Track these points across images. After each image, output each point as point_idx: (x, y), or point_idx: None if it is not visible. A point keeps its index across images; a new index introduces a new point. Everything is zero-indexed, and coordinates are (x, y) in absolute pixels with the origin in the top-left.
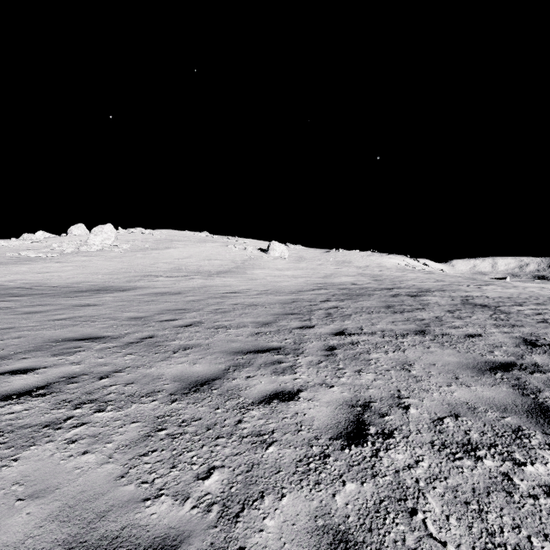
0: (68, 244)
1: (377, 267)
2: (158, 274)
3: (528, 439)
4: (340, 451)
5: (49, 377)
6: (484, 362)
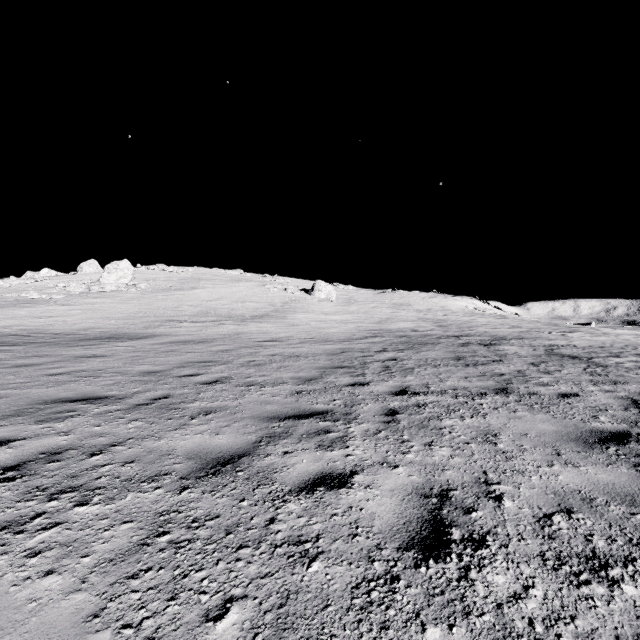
0: (76, 283)
1: (441, 311)
2: (182, 319)
3: None
4: (414, 570)
5: (25, 453)
6: (589, 431)
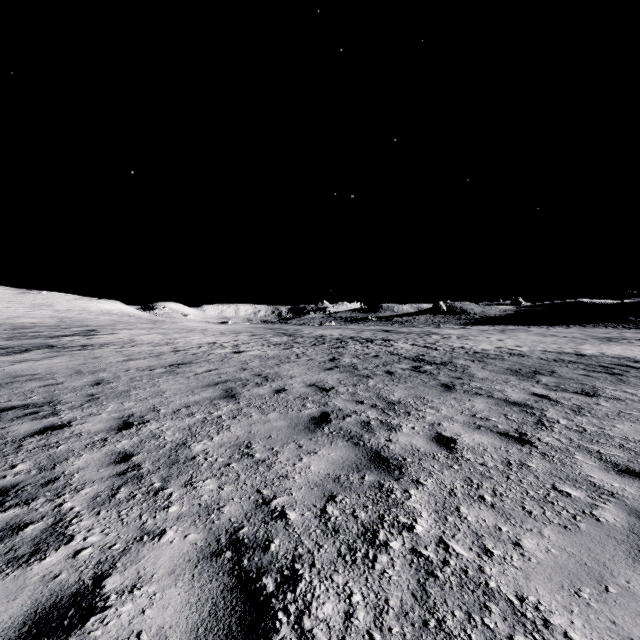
0: None
1: (80, 311)
2: None
3: (16, 340)
4: None
5: None
6: (35, 337)
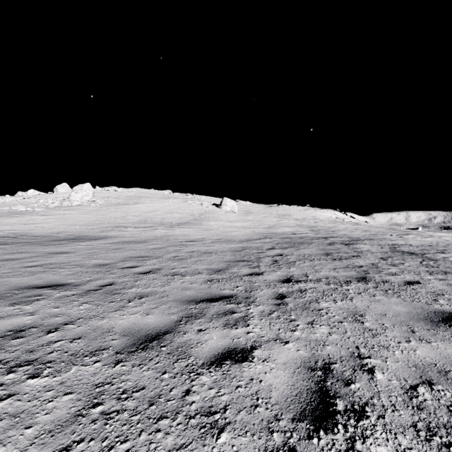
0: (53, 200)
1: (312, 219)
2: (127, 225)
3: None
4: (307, 441)
5: None
6: (433, 312)
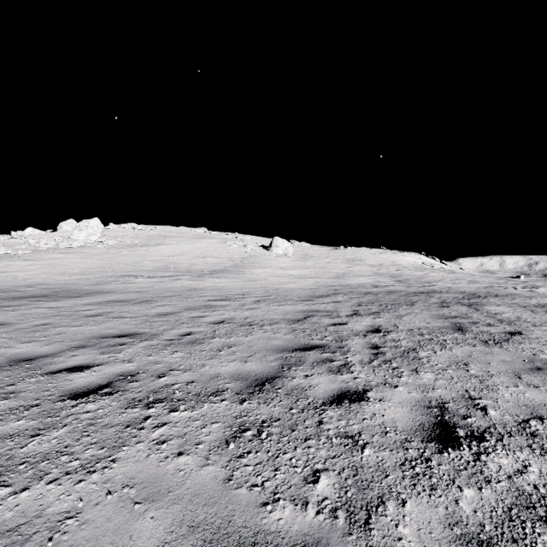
0: (47, 240)
1: (392, 266)
2: (139, 274)
3: None
4: None
5: None
6: None
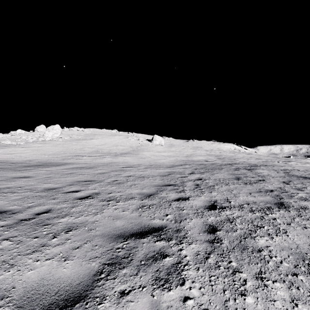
0: (32, 136)
1: (218, 150)
2: (83, 155)
3: None
4: None
5: None
6: None
